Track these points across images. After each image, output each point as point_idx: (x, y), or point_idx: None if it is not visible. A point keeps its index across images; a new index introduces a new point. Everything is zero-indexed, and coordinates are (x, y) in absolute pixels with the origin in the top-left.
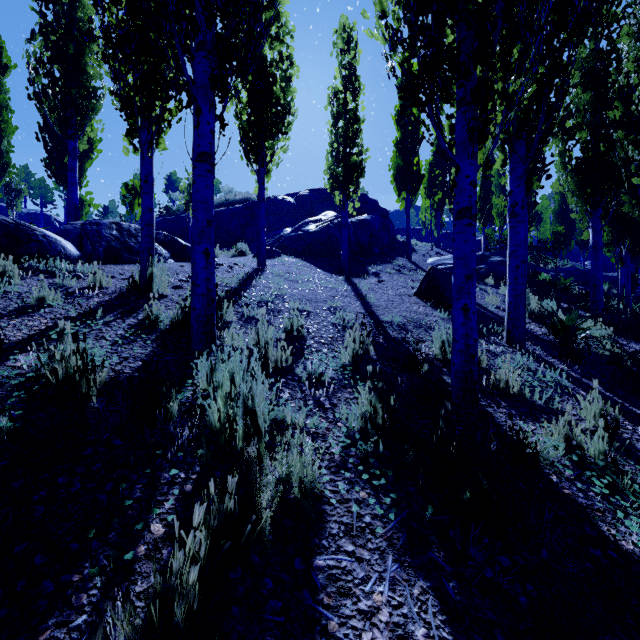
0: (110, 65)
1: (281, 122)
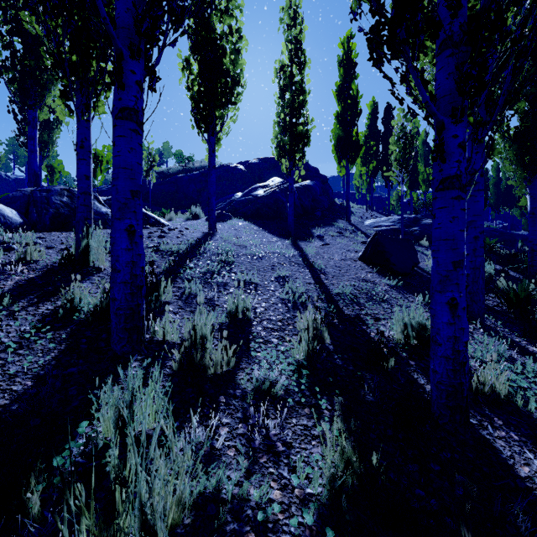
0: (43, 22)
1: (230, 93)
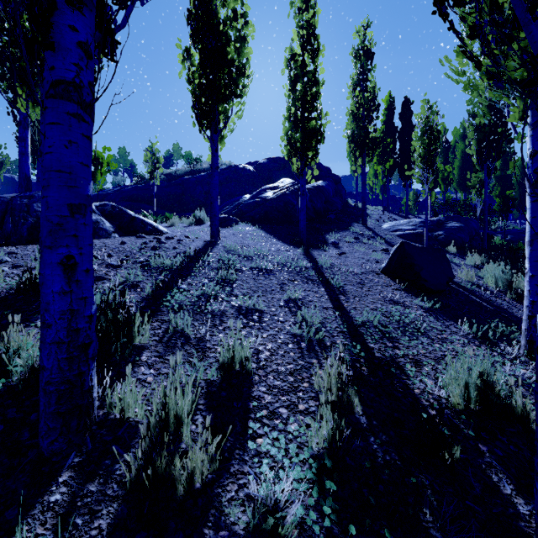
0: None
1: (235, 85)
